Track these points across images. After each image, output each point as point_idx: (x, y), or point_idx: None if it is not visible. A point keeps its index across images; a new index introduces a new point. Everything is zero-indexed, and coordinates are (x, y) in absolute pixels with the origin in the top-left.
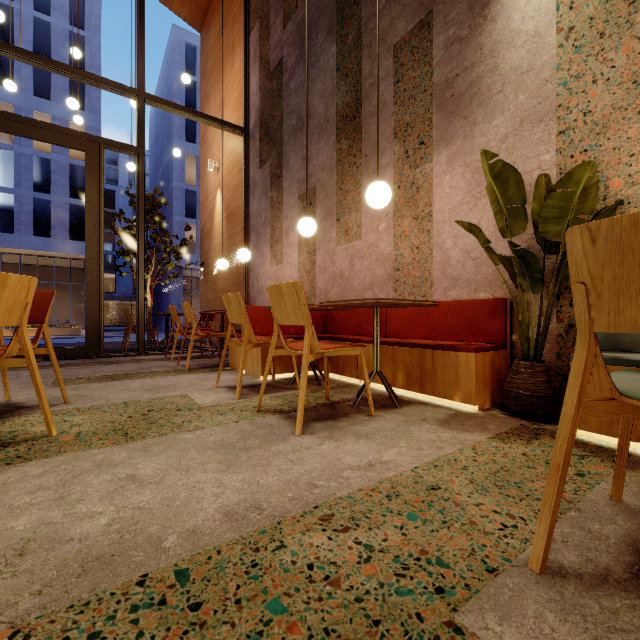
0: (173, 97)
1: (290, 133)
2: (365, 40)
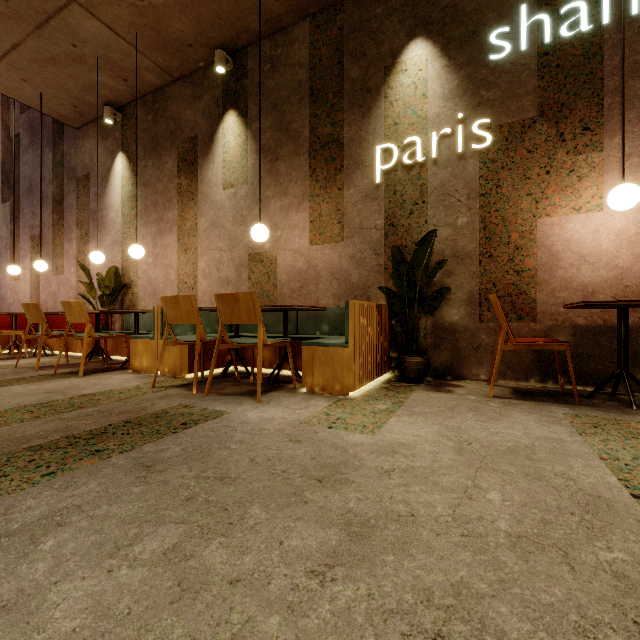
0: None
1: (25, 191)
2: (65, 164)
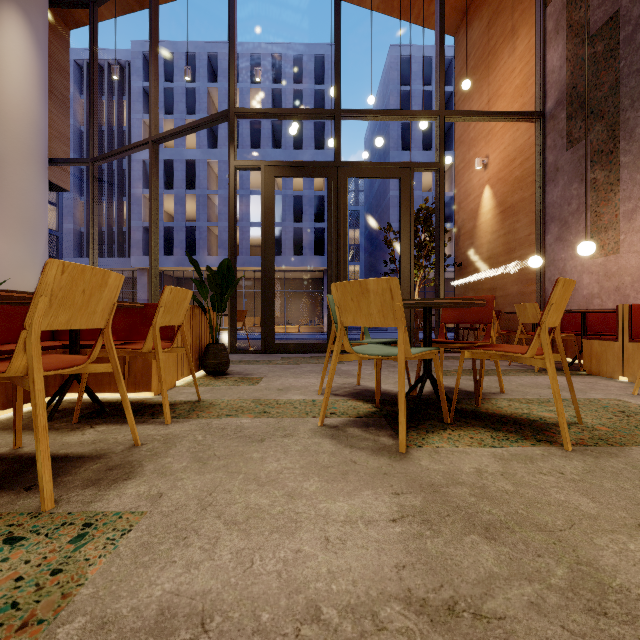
0: None
1: (636, 95)
2: None
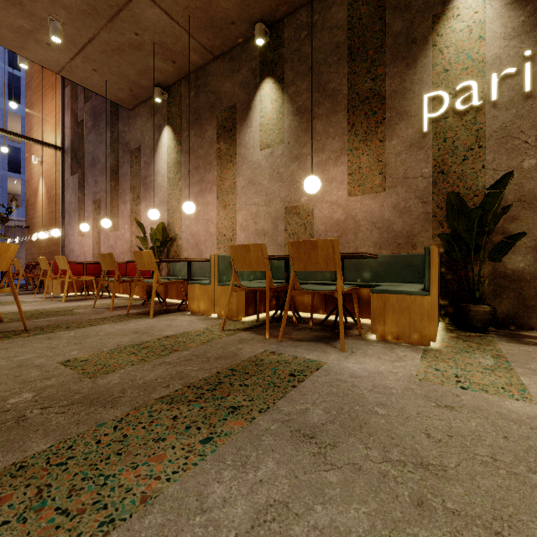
0: None
1: (89, 164)
2: (121, 140)
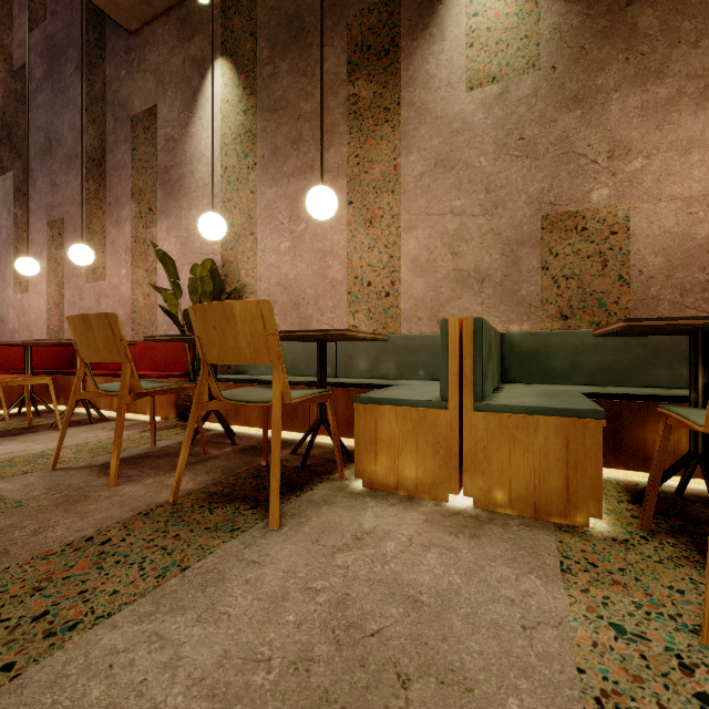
0: None
1: (38, 151)
2: (110, 97)
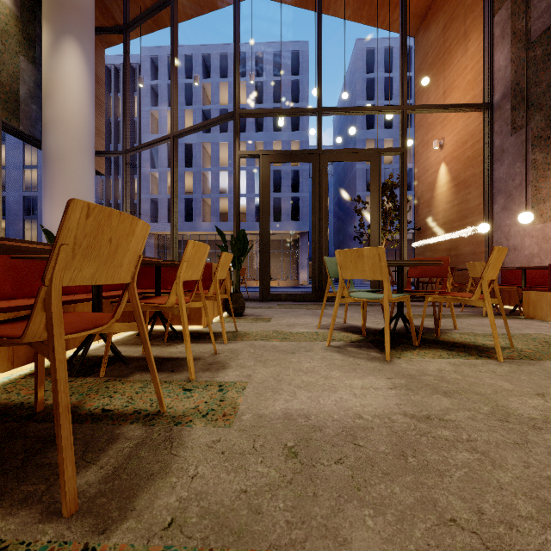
0: (356, 98)
1: None
2: None
